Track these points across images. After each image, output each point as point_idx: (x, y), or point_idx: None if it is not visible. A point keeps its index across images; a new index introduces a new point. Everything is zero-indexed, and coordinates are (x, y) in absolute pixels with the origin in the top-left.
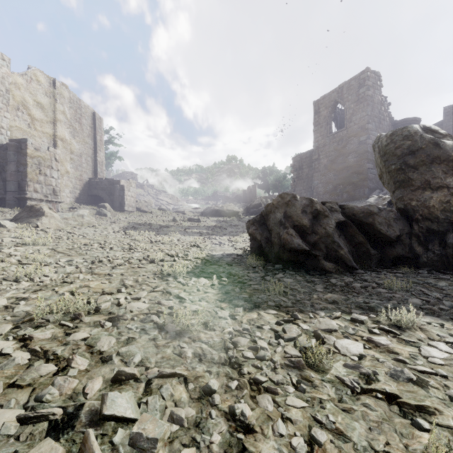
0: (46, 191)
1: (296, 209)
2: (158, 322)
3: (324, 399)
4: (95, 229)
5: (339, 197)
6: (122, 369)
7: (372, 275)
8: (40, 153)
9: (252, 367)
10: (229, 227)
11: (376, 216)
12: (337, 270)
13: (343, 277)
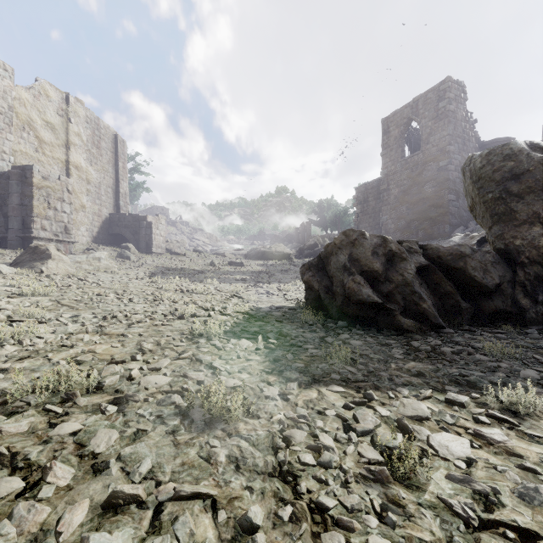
0: (56, 229)
1: (365, 250)
2: (182, 405)
3: (425, 540)
4: (113, 275)
5: (413, 235)
6: (118, 489)
7: (465, 336)
8: (49, 182)
9: (313, 480)
10: (279, 272)
11: (469, 259)
12: (418, 329)
13: (427, 338)
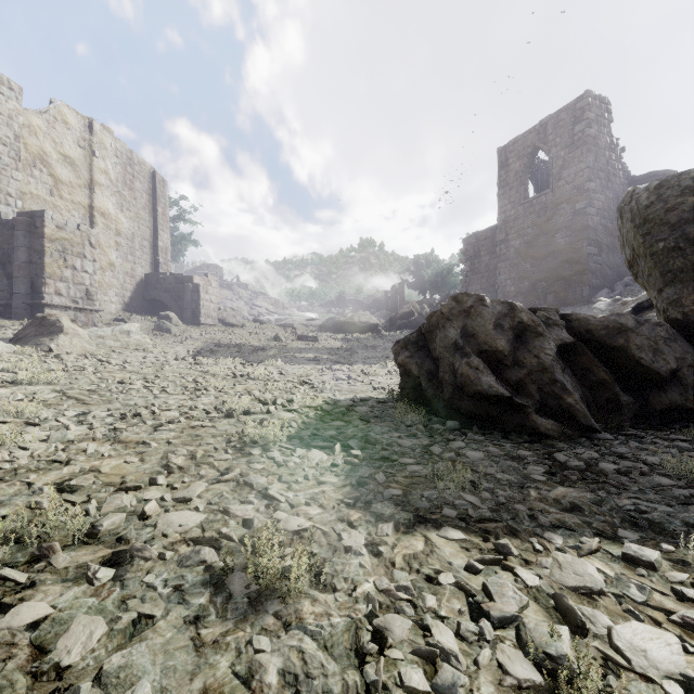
0: (75, 293)
1: (485, 322)
2: (216, 564)
3: None
4: (146, 354)
5: (540, 300)
6: None
7: (631, 445)
8: (66, 233)
9: None
10: (363, 350)
11: (632, 334)
12: (561, 434)
13: (576, 447)
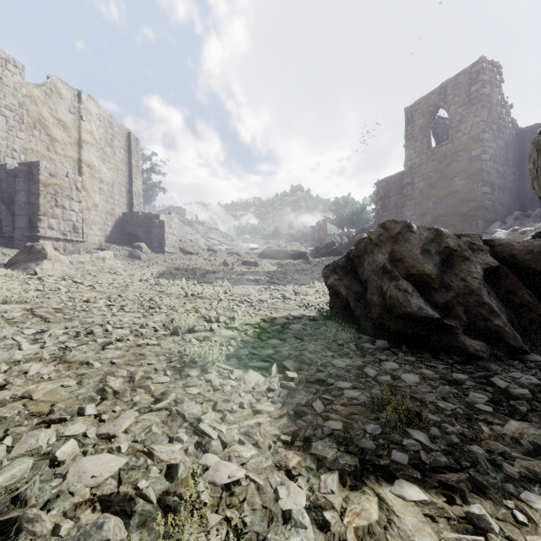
0: (64, 228)
1: (412, 247)
2: None
3: None
4: (116, 277)
5: None
6: None
7: None
8: (57, 180)
9: None
10: (295, 273)
11: None
12: (491, 355)
13: (509, 370)
